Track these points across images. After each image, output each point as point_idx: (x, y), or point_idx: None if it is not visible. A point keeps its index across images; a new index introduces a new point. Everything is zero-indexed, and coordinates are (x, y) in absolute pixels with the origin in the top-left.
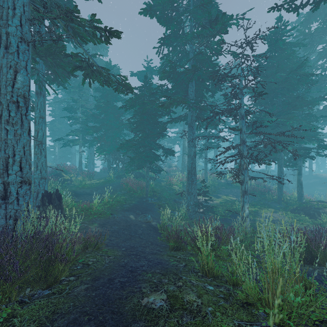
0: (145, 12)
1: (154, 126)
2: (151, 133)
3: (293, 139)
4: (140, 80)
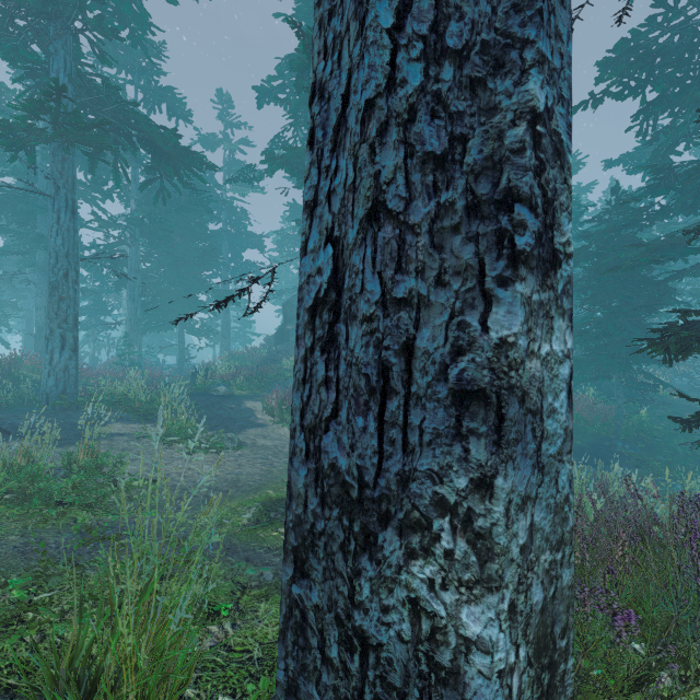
0: (599, 78)
1: (638, 288)
2: (628, 304)
3: None
4: (629, 173)
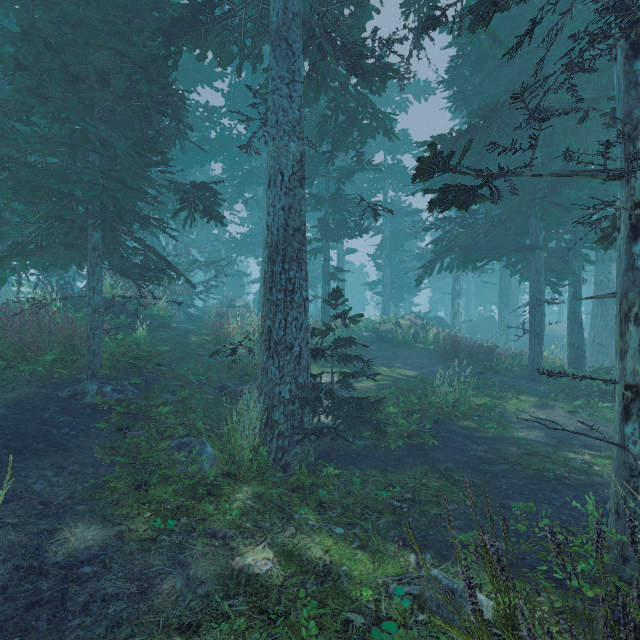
0: None
1: None
2: None
3: (589, 182)
4: None
